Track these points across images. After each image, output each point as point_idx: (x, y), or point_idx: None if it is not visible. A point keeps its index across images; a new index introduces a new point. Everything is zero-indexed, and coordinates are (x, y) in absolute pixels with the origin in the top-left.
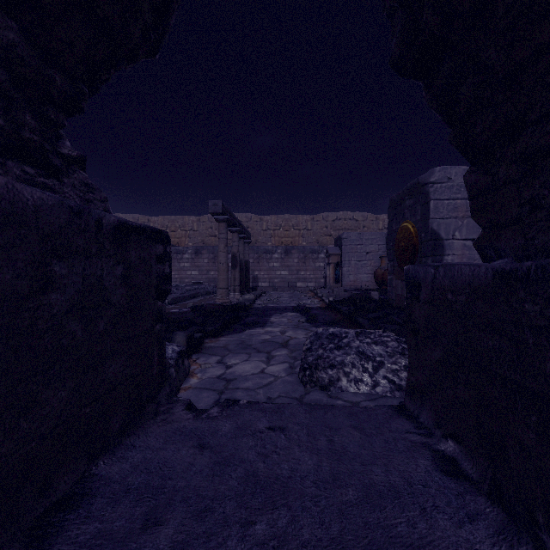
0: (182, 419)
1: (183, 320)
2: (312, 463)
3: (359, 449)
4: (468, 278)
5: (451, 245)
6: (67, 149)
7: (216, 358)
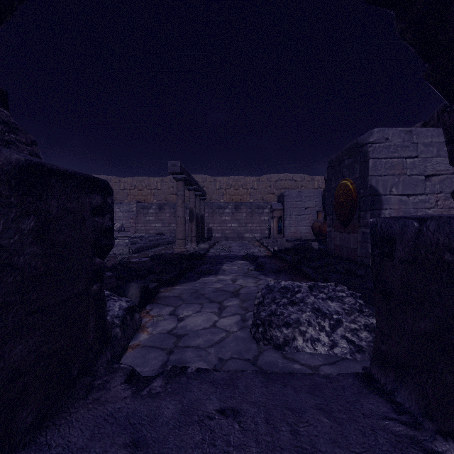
0: (118, 399)
1: (142, 269)
2: None
3: (332, 446)
4: None
5: (388, 200)
6: None
7: (170, 309)
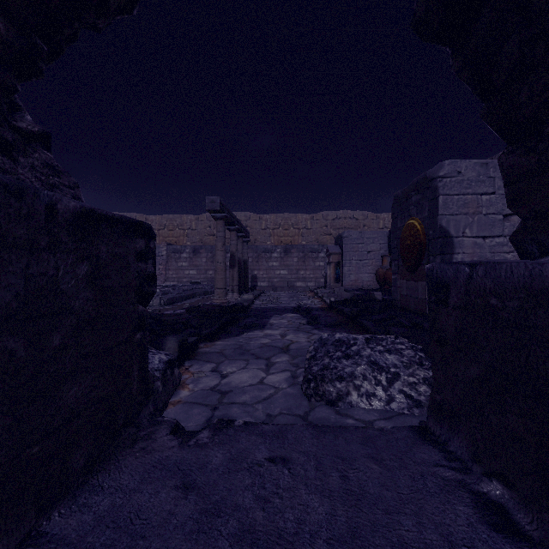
0: (165, 448)
1: (177, 323)
2: (323, 511)
3: (380, 489)
4: (524, 279)
5: (461, 243)
6: (26, 123)
7: (211, 366)
